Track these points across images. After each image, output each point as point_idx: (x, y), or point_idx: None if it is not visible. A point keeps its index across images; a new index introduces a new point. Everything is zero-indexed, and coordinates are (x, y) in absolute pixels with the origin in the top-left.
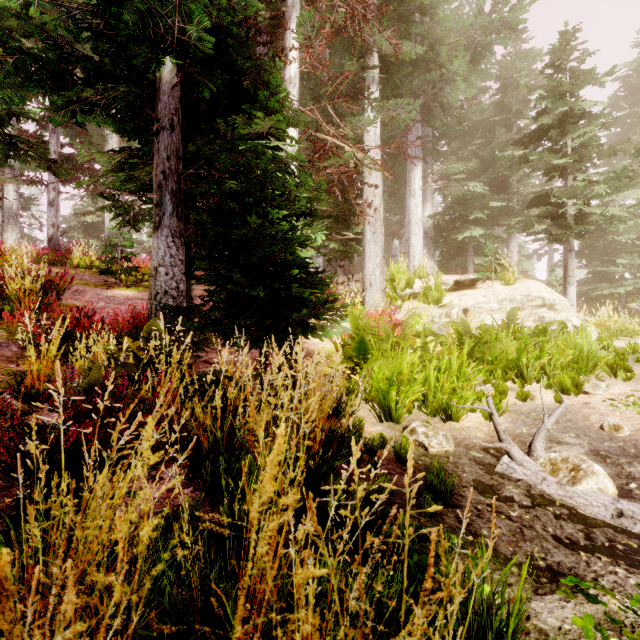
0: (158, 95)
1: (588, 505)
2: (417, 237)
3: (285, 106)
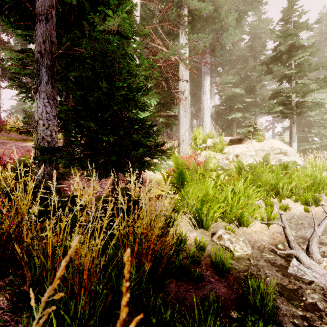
0: None
1: None
2: (207, 116)
3: (130, 19)
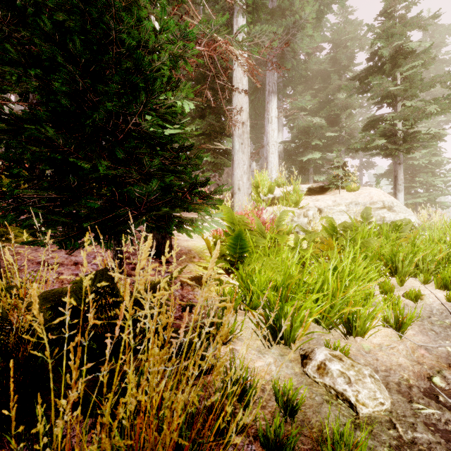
0: None
1: None
2: (274, 155)
3: None
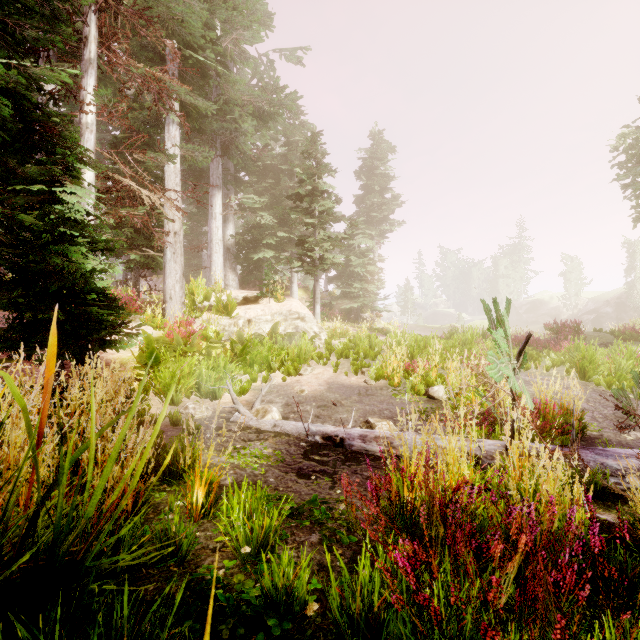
0: None
1: (265, 426)
2: (218, 255)
3: (82, 153)
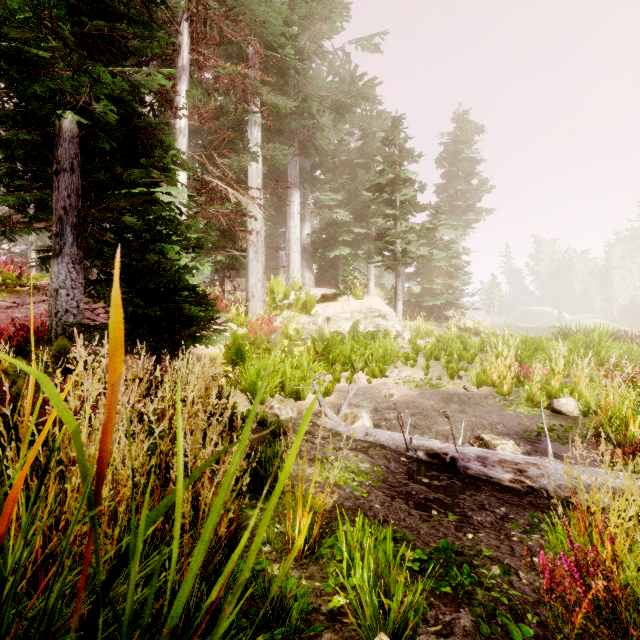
0: (58, 140)
1: (355, 433)
2: (296, 254)
3: (176, 156)
